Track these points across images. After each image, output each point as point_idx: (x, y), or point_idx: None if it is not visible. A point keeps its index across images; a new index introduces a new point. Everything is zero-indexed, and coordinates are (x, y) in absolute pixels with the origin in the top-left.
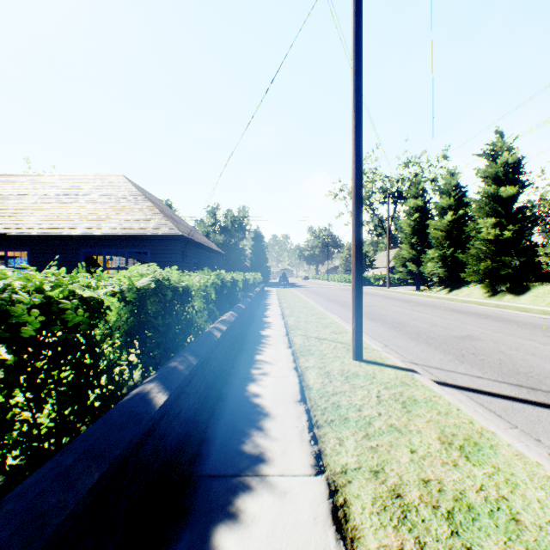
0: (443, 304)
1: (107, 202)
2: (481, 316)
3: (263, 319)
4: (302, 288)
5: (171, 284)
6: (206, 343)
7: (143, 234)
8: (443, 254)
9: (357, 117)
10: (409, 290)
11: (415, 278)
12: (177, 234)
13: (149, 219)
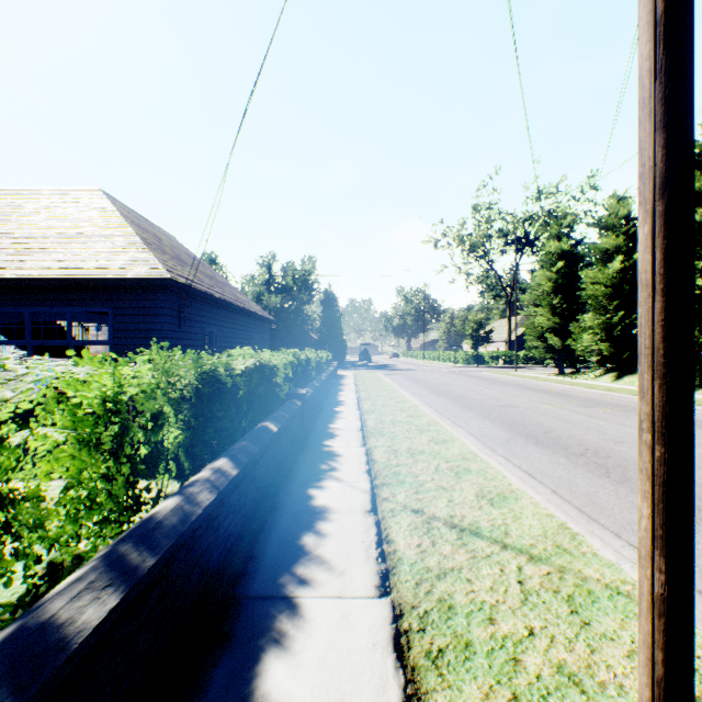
0: (628, 402)
1: (56, 226)
2: None
3: (324, 443)
4: (390, 370)
5: None
6: None
7: (98, 277)
8: (606, 321)
9: None
10: (547, 373)
11: (557, 356)
12: (161, 277)
13: (117, 252)
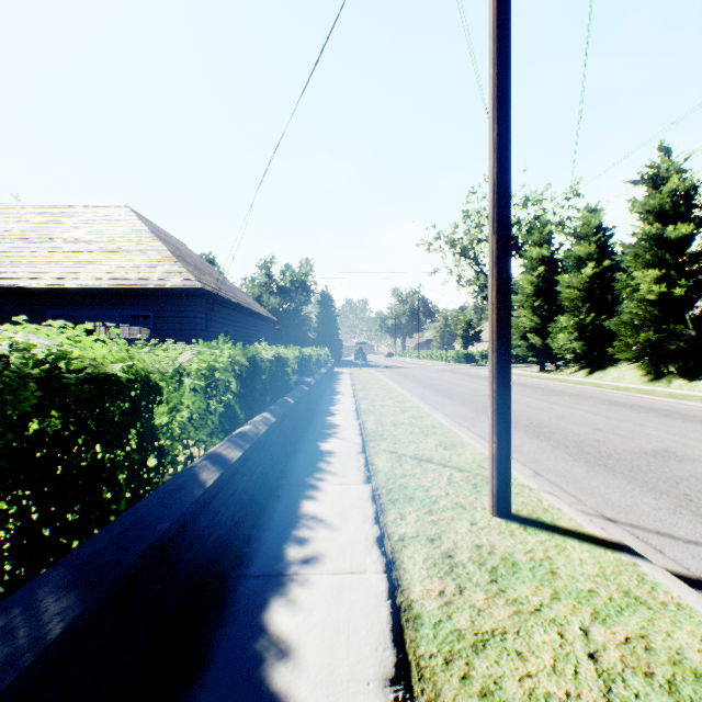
0: (588, 392)
1: (96, 241)
2: (659, 413)
3: (326, 418)
4: (384, 368)
5: (81, 369)
6: (160, 514)
7: (143, 286)
8: (580, 322)
9: (502, 35)
10: (530, 370)
11: (539, 354)
12: (194, 286)
13: (154, 265)
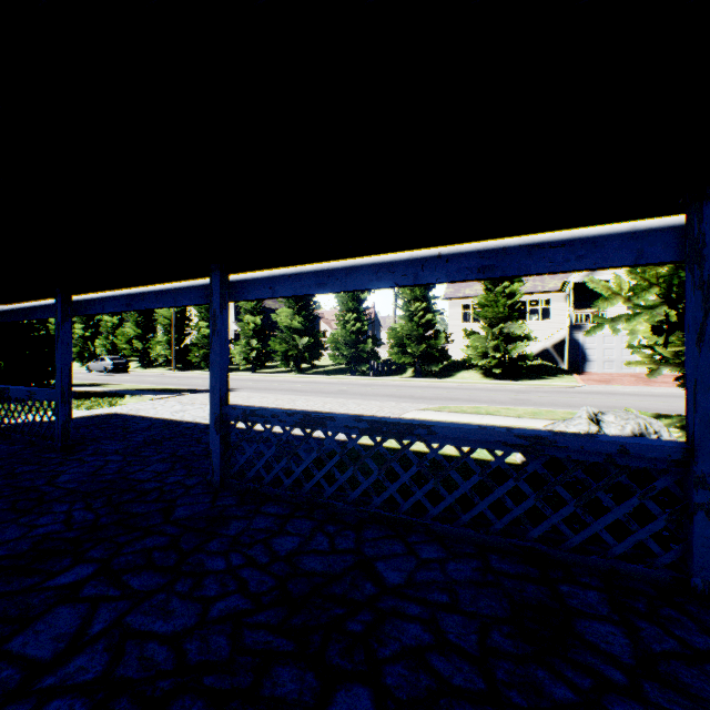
0: None
1: None
2: None
3: None
4: None
5: None
6: None
7: None
8: None
9: None
10: None
11: None
12: None
13: None
